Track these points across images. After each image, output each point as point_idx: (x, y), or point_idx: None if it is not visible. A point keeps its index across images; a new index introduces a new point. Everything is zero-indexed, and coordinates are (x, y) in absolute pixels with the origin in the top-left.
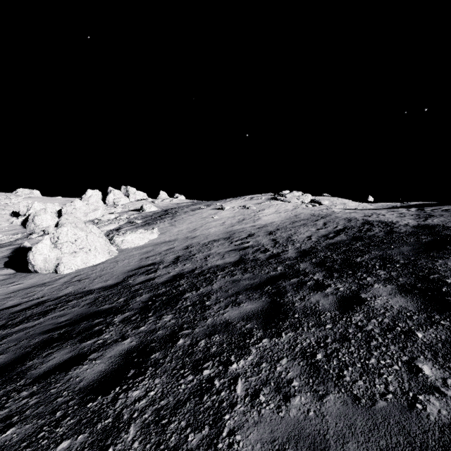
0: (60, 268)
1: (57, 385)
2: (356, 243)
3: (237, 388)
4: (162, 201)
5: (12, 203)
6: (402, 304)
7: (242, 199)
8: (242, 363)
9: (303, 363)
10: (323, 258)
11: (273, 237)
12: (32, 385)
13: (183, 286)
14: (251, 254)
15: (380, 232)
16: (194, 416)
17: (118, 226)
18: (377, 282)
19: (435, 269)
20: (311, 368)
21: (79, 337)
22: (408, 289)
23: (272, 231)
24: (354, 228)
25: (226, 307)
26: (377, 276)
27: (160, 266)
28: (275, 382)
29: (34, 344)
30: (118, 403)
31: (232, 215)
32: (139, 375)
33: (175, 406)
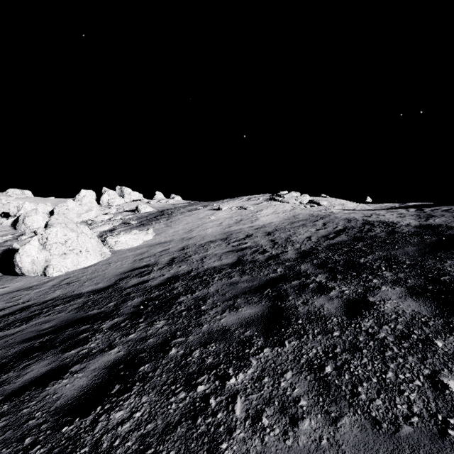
0: (48, 271)
1: (31, 403)
2: (358, 243)
3: (235, 408)
4: (158, 202)
5: (2, 203)
6: (414, 308)
7: (240, 199)
8: (241, 377)
9: (310, 377)
10: (324, 259)
11: (272, 237)
12: (3, 404)
13: (178, 289)
14: (250, 255)
15: (382, 233)
16: (185, 444)
17: (112, 227)
18: (384, 285)
19: (445, 270)
20: (320, 383)
21: (62, 346)
22: (419, 291)
23: (270, 232)
24: (355, 228)
25: (223, 312)
26: (383, 278)
27: (154, 268)
28: (280, 401)
29: (12, 355)
30: (97, 427)
31: (230, 215)
32: (125, 392)
33: (164, 431)
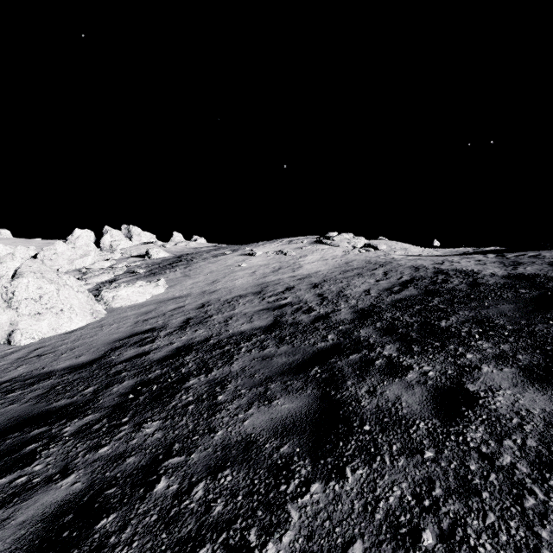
0: (14, 338)
1: None
2: (433, 299)
3: None
4: (175, 245)
5: None
6: (543, 405)
7: (279, 242)
8: (270, 552)
9: None
10: (391, 322)
11: (319, 291)
12: None
13: (188, 366)
14: (290, 314)
15: (462, 285)
16: None
17: (112, 277)
18: (485, 363)
19: None
20: None
21: None
22: (541, 375)
23: (317, 283)
24: (425, 279)
25: (249, 407)
26: (481, 351)
27: (161, 333)
28: None
29: None
30: None
31: (266, 262)
32: None
33: None
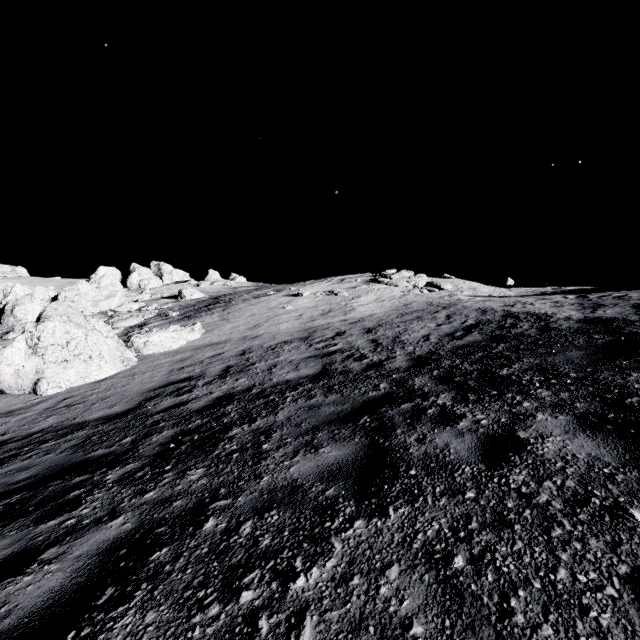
0: (41, 387)
1: None
2: (498, 346)
3: (301, 639)
4: (211, 285)
5: None
6: (590, 450)
7: (329, 281)
8: (314, 575)
9: (430, 577)
10: (449, 370)
11: (373, 336)
12: None
13: (230, 416)
14: (340, 362)
15: (532, 330)
16: None
17: (142, 321)
18: (541, 411)
19: (631, 388)
20: (446, 590)
21: (38, 512)
22: (594, 422)
23: (371, 328)
24: (492, 323)
25: (295, 455)
26: (539, 400)
27: (199, 382)
28: (378, 626)
29: None
30: None
31: (314, 304)
32: (120, 603)
33: None
